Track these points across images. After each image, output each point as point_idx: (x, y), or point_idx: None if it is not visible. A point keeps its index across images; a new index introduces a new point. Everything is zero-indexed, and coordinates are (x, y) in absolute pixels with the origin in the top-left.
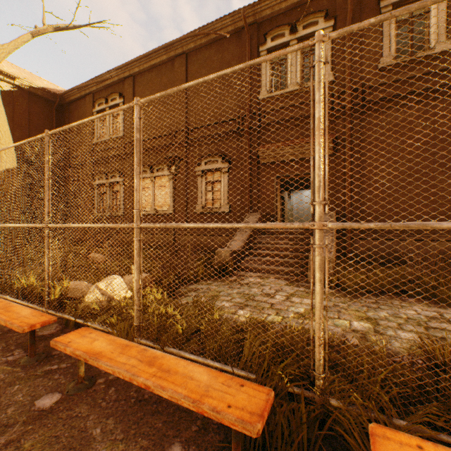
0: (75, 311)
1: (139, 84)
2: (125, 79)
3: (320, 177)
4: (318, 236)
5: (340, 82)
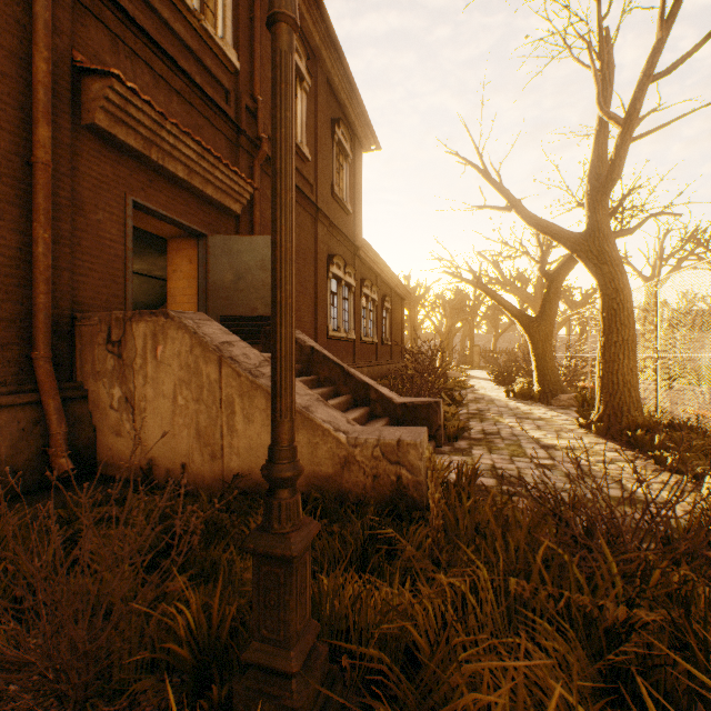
0: None
1: None
2: None
3: None
4: None
5: (245, 88)
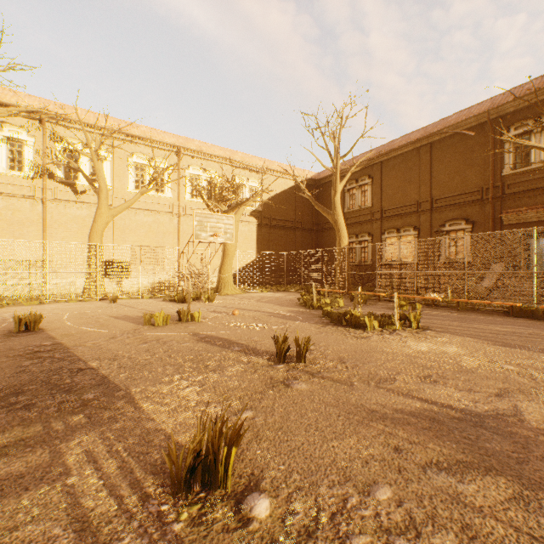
0: (431, 301)
1: (386, 168)
2: (372, 165)
3: (534, 261)
4: (533, 274)
5: None
